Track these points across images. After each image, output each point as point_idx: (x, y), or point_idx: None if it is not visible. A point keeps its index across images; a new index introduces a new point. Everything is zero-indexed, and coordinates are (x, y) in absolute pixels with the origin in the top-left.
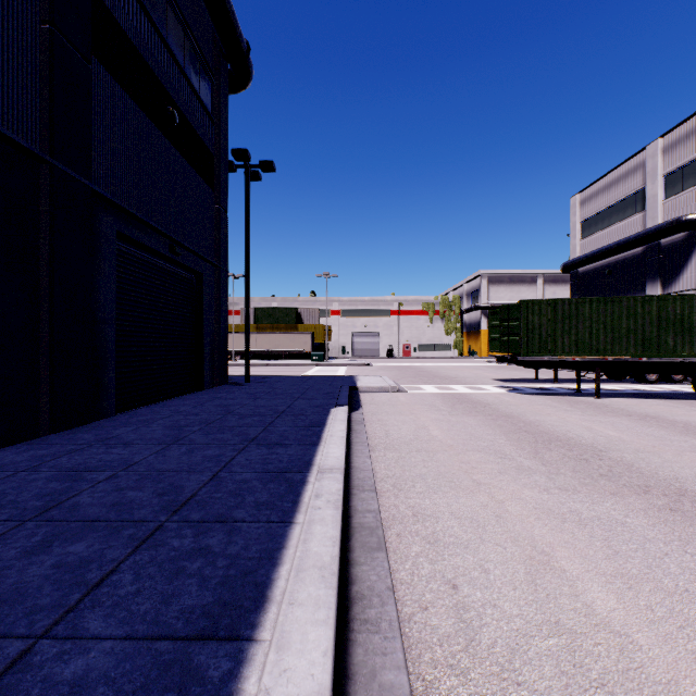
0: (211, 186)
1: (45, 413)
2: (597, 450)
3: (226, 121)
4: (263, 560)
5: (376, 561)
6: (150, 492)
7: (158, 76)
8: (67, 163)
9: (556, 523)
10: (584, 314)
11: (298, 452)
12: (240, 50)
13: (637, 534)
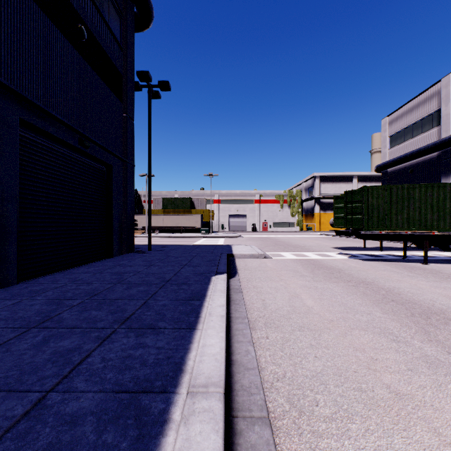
0: (119, 98)
1: None
2: None
3: (133, 50)
4: None
5: None
6: None
7: None
8: None
9: None
10: (414, 197)
11: (169, 344)
12: None
13: None
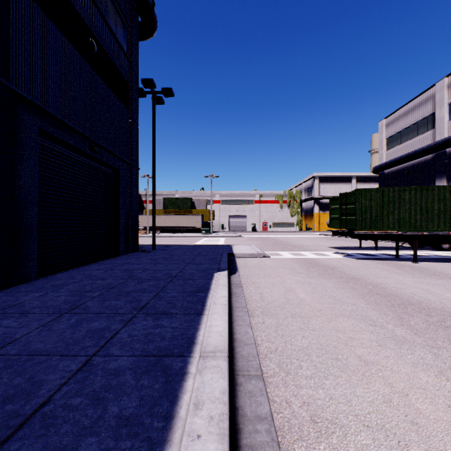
0: (125, 105)
1: None
2: None
3: (138, 58)
4: None
5: None
6: None
7: (79, 12)
8: None
9: None
10: (405, 199)
11: (182, 325)
12: (147, 4)
13: None
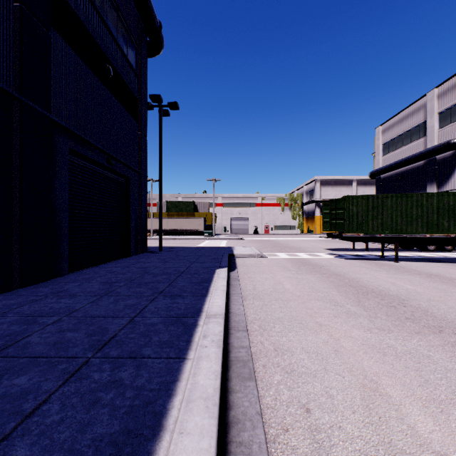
0: (135, 119)
1: (16, 274)
2: (401, 299)
3: (146, 75)
4: (162, 391)
5: (248, 389)
6: (83, 333)
7: (98, 43)
8: (33, 100)
9: (379, 356)
10: (387, 205)
11: (192, 302)
12: (155, 27)
13: (440, 365)
